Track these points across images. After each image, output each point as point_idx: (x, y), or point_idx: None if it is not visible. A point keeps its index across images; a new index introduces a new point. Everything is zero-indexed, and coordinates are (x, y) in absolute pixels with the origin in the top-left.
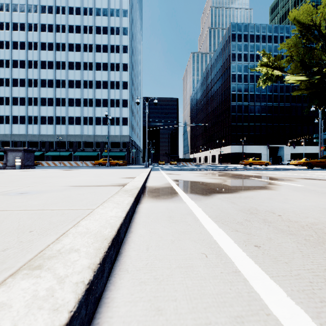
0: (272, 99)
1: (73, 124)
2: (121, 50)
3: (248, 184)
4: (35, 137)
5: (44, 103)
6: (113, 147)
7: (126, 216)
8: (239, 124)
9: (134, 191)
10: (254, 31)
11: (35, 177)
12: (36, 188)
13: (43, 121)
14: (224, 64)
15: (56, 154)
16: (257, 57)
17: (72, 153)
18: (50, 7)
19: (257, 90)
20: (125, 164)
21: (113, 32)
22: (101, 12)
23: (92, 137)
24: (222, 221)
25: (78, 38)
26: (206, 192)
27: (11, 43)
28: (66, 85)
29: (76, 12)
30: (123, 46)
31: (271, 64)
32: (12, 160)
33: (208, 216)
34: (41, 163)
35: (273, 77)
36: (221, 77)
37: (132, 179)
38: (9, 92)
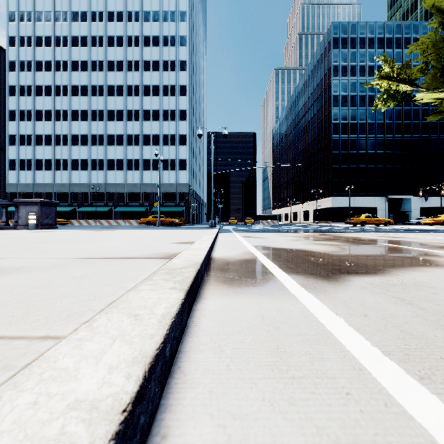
0: (392, 130)
1: (113, 169)
2: (178, 67)
3: (390, 255)
4: (65, 187)
5: (75, 141)
6: (167, 200)
7: (144, 384)
8: (343, 166)
9: (188, 272)
10: (366, 33)
11: (39, 241)
12: (9, 262)
13: (75, 166)
14: (321, 82)
15: (92, 210)
16: (371, 70)
17: (112, 208)
18: (84, 14)
19: (370, 117)
20: (183, 223)
21: (166, 43)
22: (150, 16)
23: (138, 187)
24: (443, 380)
25: (120, 53)
26: (325, 272)
27: (34, 63)
28: (104, 117)
29: (117, 19)
30: (180, 61)
31: (395, 76)
32: (26, 217)
33: (378, 349)
34: (70, 221)
35: (399, 95)
36: (317, 101)
37: (188, 244)
38: (31, 129)
